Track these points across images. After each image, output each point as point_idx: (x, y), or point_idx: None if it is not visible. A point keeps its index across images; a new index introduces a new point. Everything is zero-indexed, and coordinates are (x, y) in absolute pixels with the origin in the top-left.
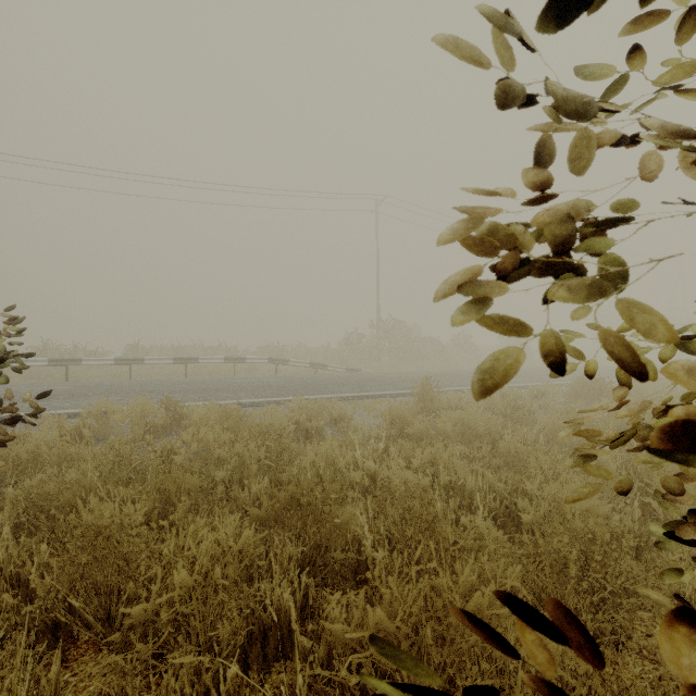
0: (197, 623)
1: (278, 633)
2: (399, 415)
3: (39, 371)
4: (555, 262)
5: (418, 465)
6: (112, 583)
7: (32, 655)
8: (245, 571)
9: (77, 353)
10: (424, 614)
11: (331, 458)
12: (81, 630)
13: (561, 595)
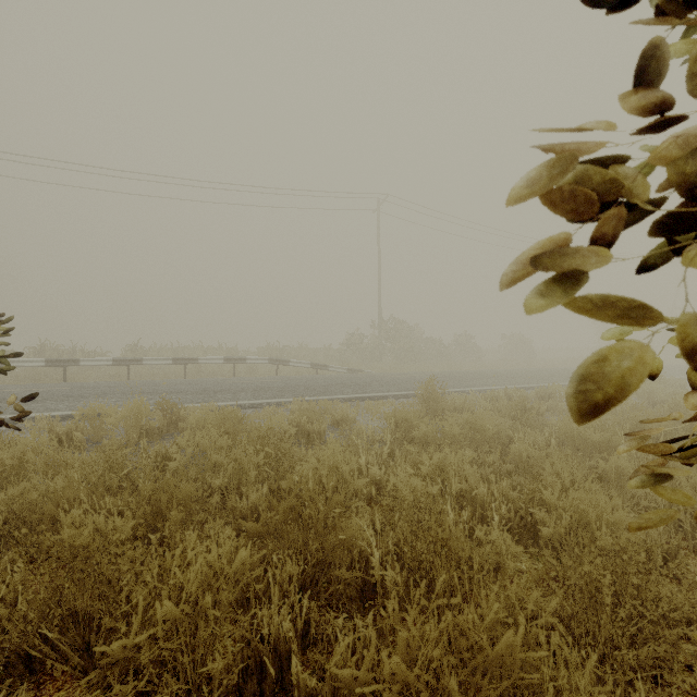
0: (185, 659)
1: (276, 690)
2: (404, 418)
3: (37, 372)
4: (685, 213)
5: (426, 472)
6: (92, 609)
7: (1, 690)
8: (241, 591)
9: (76, 354)
10: (447, 658)
11: (334, 464)
12: (55, 663)
13: (593, 623)
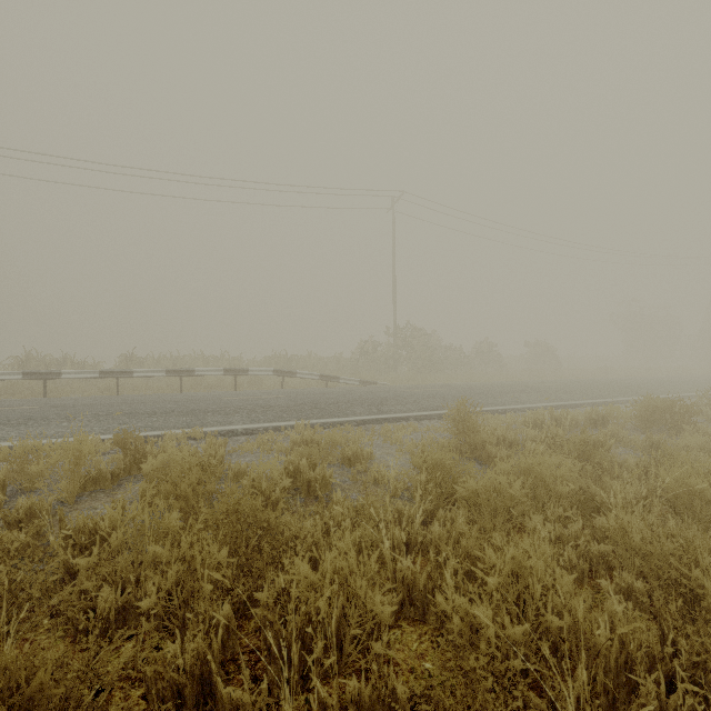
0: None
1: None
2: (439, 464)
3: (17, 385)
4: None
5: (494, 585)
6: None
7: None
8: None
9: (66, 364)
10: None
11: (341, 571)
12: None
13: None
